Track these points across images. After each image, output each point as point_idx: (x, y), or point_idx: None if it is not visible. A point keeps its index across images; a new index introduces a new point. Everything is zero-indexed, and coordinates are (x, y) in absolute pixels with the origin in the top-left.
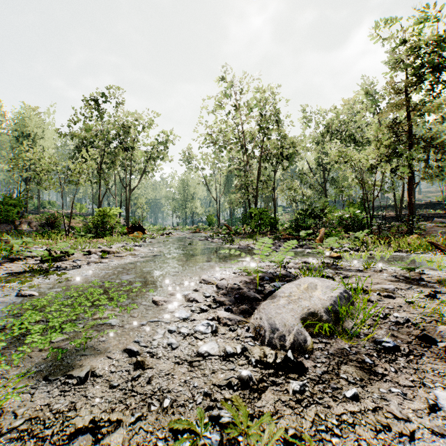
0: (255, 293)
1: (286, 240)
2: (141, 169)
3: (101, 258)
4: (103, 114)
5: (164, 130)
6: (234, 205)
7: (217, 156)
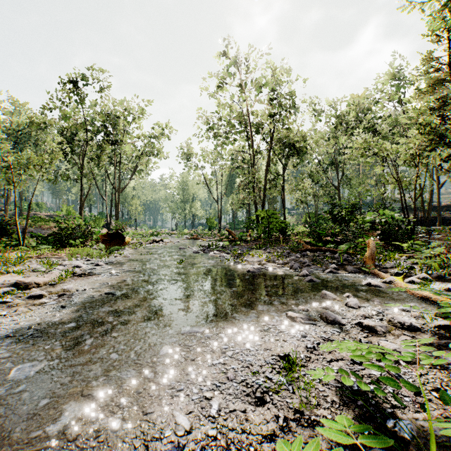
0: None
1: (308, 252)
2: (133, 167)
3: None
4: (83, 99)
5: (159, 123)
6: (237, 207)
7: (218, 153)
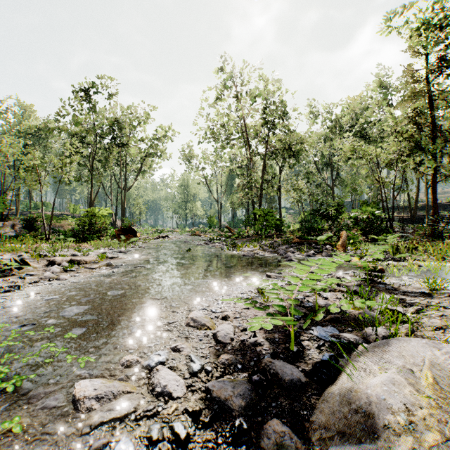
0: (292, 367)
1: (297, 244)
2: (138, 168)
3: (64, 271)
4: (94, 106)
5: (162, 126)
6: (236, 206)
7: (218, 154)
